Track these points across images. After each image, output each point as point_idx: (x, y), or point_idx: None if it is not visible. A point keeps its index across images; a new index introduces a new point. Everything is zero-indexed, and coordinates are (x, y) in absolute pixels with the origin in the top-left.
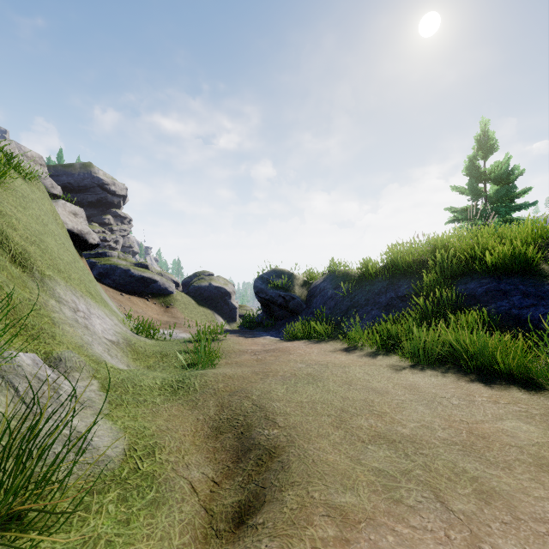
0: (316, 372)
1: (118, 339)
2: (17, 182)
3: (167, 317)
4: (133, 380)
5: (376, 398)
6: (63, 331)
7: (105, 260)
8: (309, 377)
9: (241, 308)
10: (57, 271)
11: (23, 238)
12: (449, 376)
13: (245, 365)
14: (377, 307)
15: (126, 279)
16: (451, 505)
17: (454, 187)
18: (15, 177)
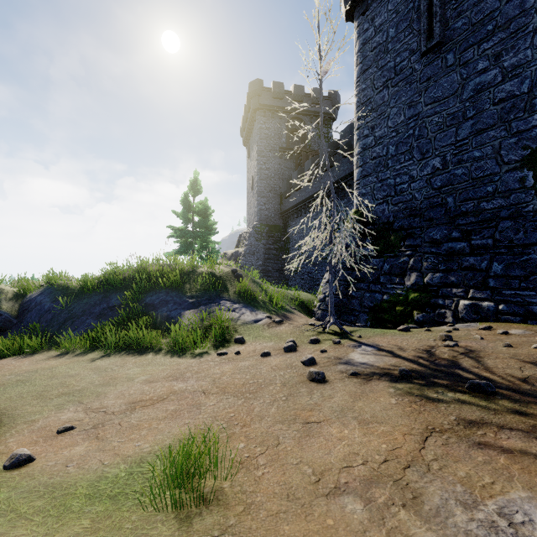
0: (26, 377)
1: None
2: None
3: None
4: None
5: (69, 379)
6: None
7: None
8: (18, 382)
9: None
10: None
11: None
12: (123, 356)
13: None
14: (91, 317)
15: None
16: (84, 402)
17: (172, 211)
18: None
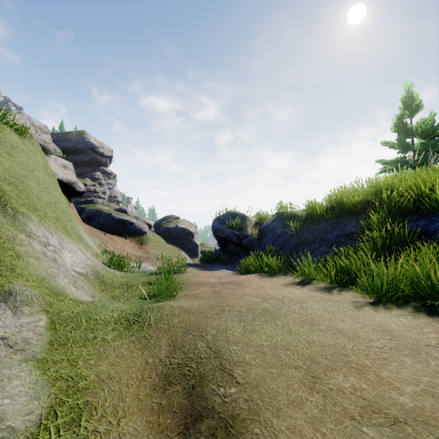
0: (273, 308)
1: (87, 271)
2: (9, 135)
3: (141, 253)
4: (89, 313)
5: (346, 343)
6: (26, 264)
7: (92, 206)
8: (266, 313)
9: (202, 246)
10: (33, 209)
11: (1, 178)
12: (419, 316)
13: (202, 298)
14: (324, 244)
15: (108, 221)
16: None
17: (385, 141)
18: (7, 131)
